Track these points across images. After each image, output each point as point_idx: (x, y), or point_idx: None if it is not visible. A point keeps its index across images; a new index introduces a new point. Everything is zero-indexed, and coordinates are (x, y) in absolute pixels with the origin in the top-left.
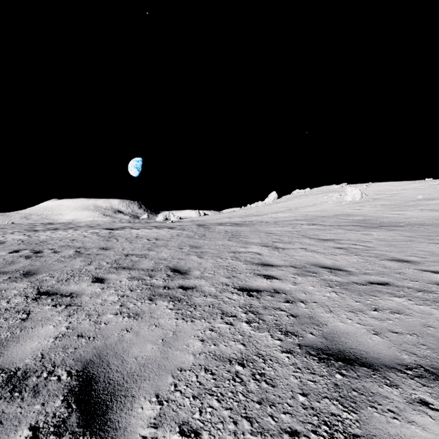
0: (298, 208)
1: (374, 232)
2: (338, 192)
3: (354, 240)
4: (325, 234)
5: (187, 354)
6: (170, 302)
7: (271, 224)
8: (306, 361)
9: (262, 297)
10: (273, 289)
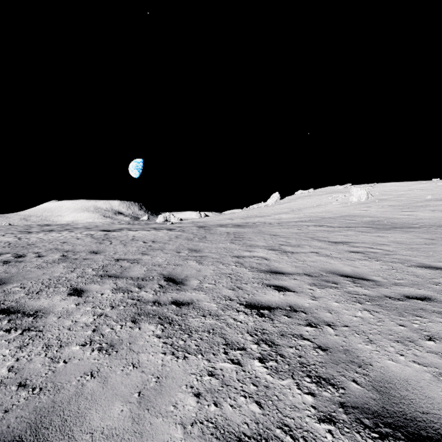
0: (302, 209)
1: (388, 234)
2: (342, 193)
3: (370, 243)
4: (335, 237)
5: (173, 426)
6: (158, 326)
7: (276, 226)
8: (362, 441)
9: (276, 317)
10: (288, 305)
